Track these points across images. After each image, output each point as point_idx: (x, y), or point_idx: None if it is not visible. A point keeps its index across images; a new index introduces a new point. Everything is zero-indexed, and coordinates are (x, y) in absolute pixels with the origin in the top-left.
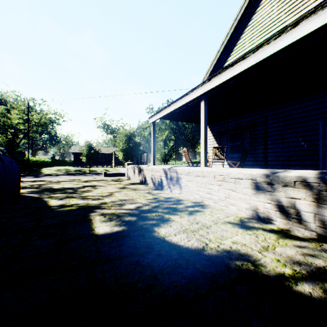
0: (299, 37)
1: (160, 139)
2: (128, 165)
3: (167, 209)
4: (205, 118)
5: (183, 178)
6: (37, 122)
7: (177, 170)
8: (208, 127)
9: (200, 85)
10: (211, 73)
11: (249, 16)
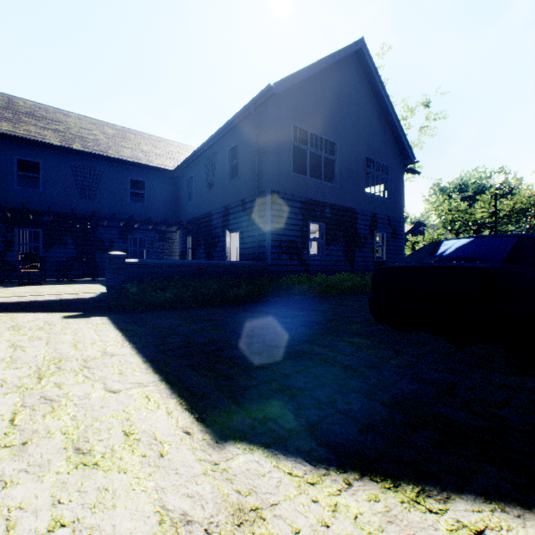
0: None
1: None
2: None
3: None
4: None
5: None
6: (506, 211)
7: None
8: None
9: None
10: None
11: None
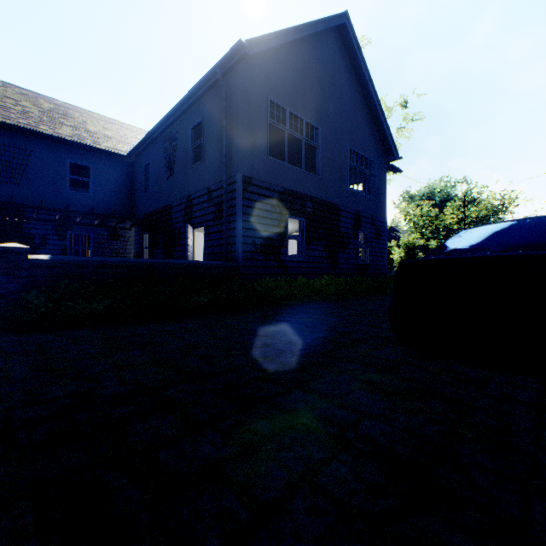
0: None
1: None
2: None
3: None
4: None
5: None
6: (473, 218)
7: None
8: None
9: None
10: None
11: None
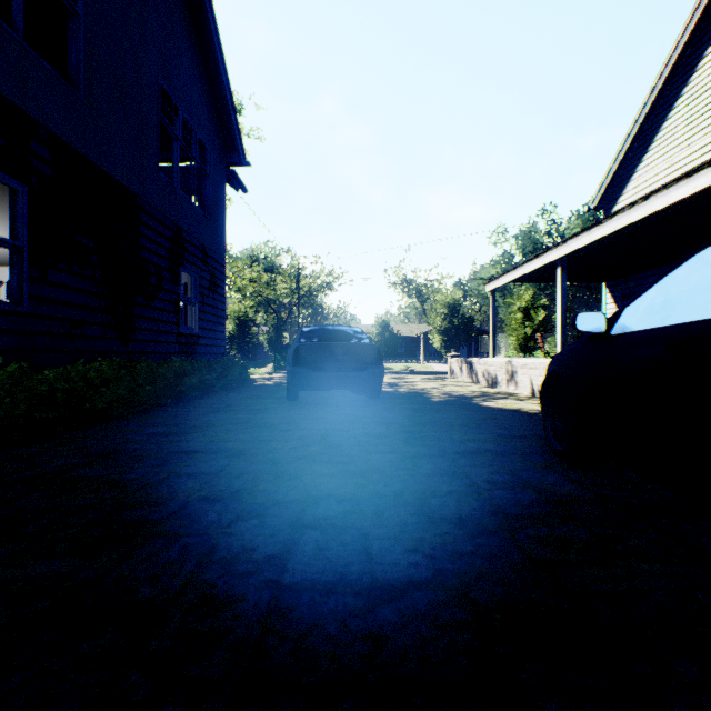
0: (649, 213)
1: (514, 307)
2: (451, 358)
3: (491, 397)
4: (563, 291)
5: (518, 372)
6: (305, 292)
7: (511, 363)
8: (605, 286)
9: (552, 247)
10: (611, 184)
11: (684, 77)
